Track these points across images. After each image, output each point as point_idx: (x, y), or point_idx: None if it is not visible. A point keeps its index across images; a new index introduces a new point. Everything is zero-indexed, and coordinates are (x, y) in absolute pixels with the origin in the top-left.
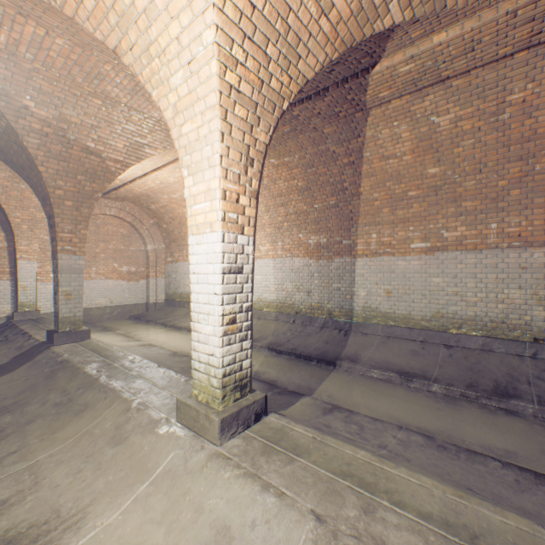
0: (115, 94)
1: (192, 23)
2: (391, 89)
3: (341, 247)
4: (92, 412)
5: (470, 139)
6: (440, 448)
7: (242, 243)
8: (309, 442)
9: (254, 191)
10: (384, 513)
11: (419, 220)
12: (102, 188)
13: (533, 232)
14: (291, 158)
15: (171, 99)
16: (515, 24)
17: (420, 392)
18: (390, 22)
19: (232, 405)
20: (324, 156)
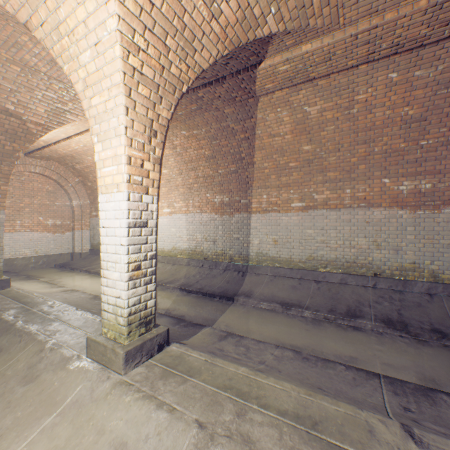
0: (34, 63)
1: (96, 10)
2: (274, 83)
3: (240, 205)
4: (5, 355)
5: (332, 125)
6: (304, 359)
7: (146, 202)
8: (202, 364)
9: (157, 158)
10: (252, 415)
11: (297, 185)
12: (23, 148)
13: (374, 196)
14: (199, 131)
15: (81, 74)
16: (357, 44)
17: (295, 317)
18: (268, 31)
19: (137, 339)
20: (226, 131)
